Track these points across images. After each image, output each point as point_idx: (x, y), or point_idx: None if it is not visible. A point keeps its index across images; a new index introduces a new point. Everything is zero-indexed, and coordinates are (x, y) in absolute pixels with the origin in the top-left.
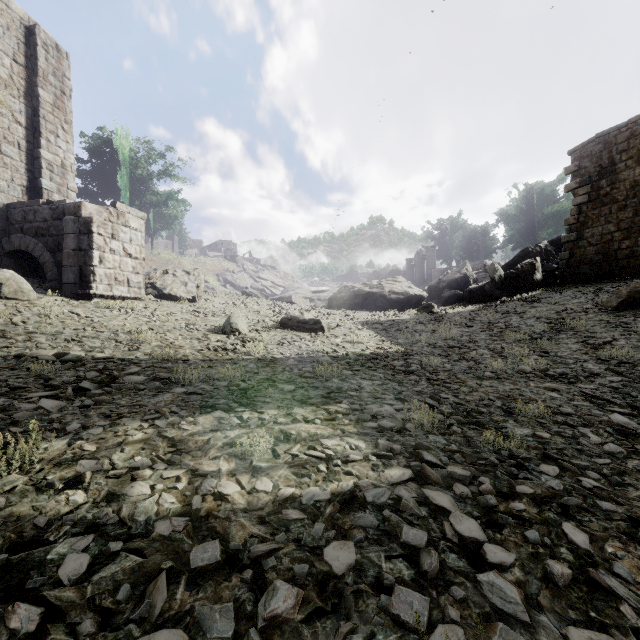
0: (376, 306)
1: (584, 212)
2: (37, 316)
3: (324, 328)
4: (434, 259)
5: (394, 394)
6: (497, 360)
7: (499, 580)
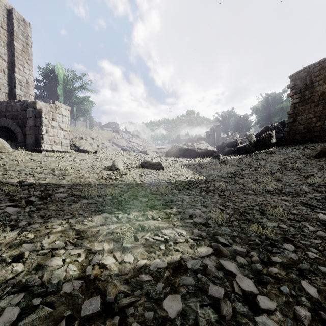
0: (190, 156)
1: (297, 107)
2: (11, 161)
3: (163, 167)
4: (220, 132)
5: (201, 203)
6: (254, 184)
7: (269, 321)
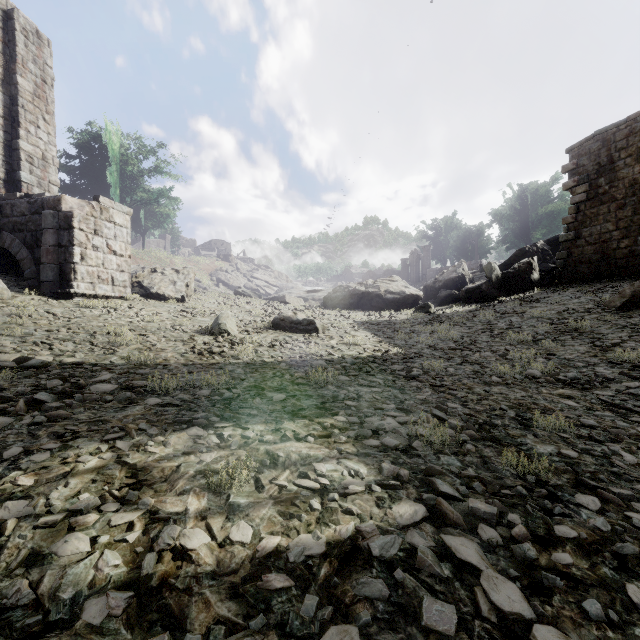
0: (372, 306)
1: (582, 211)
2: (8, 316)
3: (318, 329)
4: (429, 259)
5: (396, 403)
6: (502, 363)
7: None
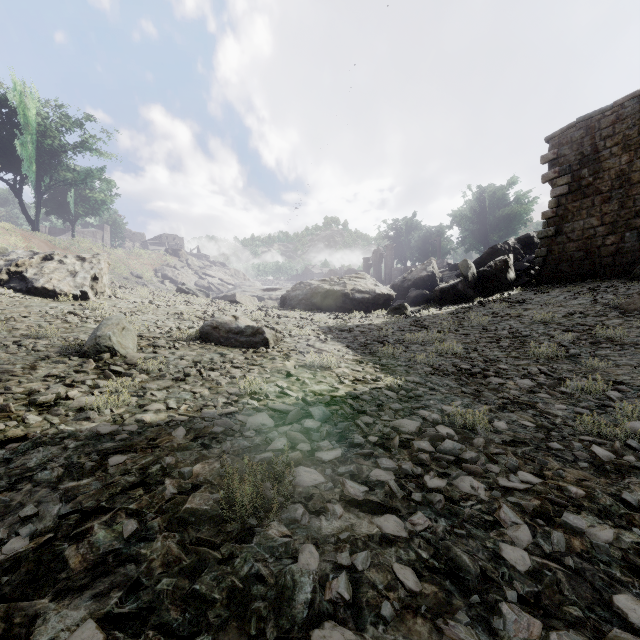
0: (337, 307)
1: (563, 204)
2: None
3: (268, 341)
4: (392, 258)
5: (474, 616)
6: (565, 403)
7: None
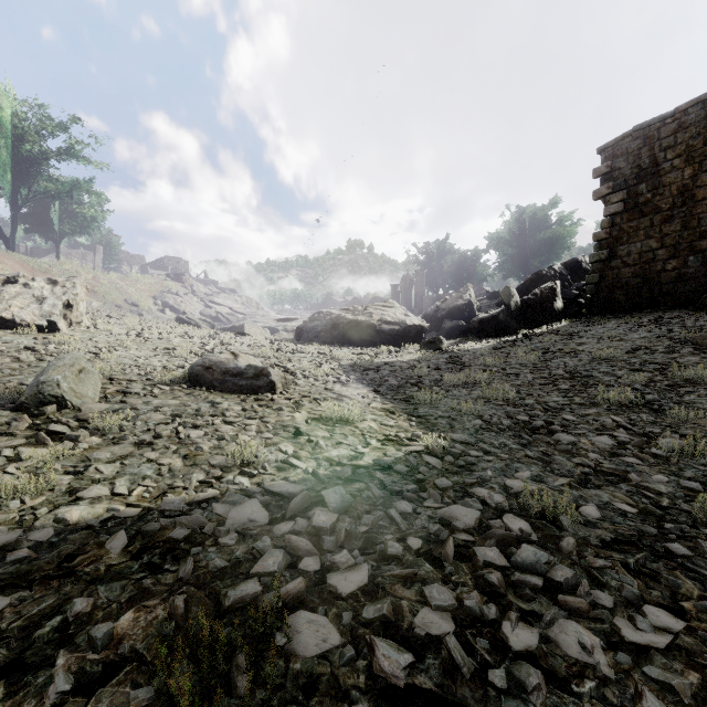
0: (362, 340)
1: (618, 224)
2: None
3: (275, 384)
4: (423, 285)
5: None
6: (664, 472)
7: None
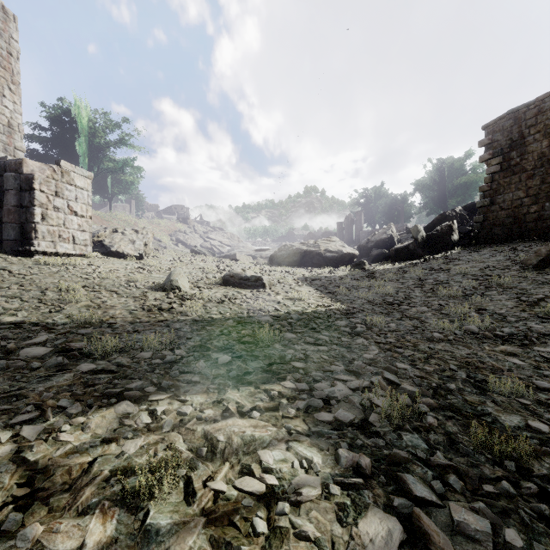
0: (313, 263)
1: (496, 180)
2: None
3: (265, 285)
4: (361, 222)
5: (344, 364)
6: (439, 318)
7: None
